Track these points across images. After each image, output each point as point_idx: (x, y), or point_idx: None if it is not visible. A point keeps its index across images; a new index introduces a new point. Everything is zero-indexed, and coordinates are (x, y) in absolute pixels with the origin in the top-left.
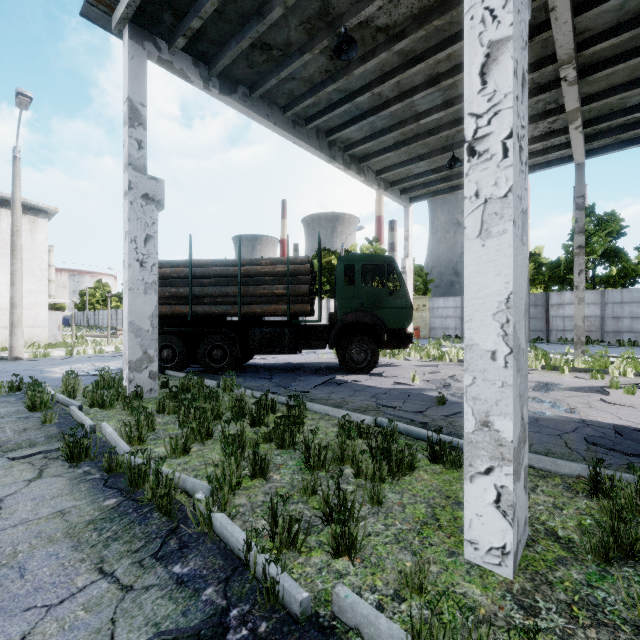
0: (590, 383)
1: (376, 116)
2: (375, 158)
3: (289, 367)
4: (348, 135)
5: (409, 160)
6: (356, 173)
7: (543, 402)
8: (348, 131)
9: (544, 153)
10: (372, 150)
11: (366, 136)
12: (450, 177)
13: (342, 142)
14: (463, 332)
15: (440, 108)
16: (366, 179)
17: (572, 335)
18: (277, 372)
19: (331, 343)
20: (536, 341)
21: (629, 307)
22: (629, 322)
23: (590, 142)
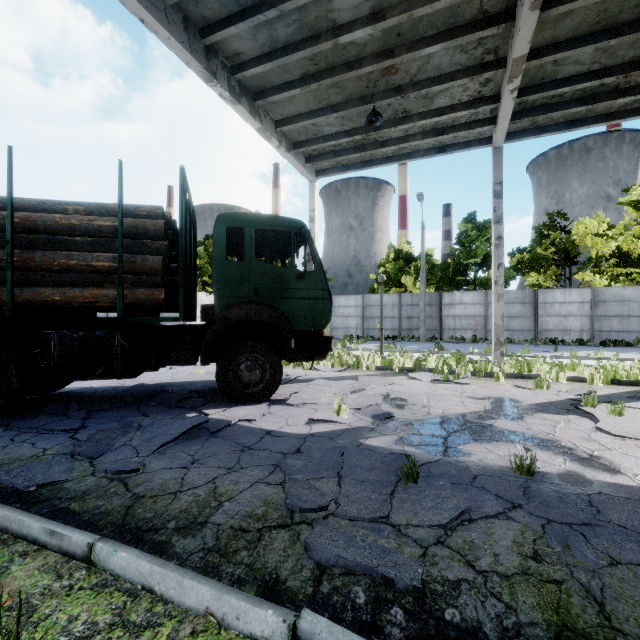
0: (543, 396)
1: (278, 10)
2: (275, 95)
3: (135, 395)
4: (236, 45)
5: (319, 110)
6: (249, 112)
7: (542, 444)
8: (235, 32)
9: (467, 127)
10: (271, 83)
11: (263, 53)
12: (364, 146)
13: (227, 57)
14: (364, 332)
15: (367, 21)
16: (263, 126)
17: (461, 334)
18: (103, 410)
19: (204, 355)
20: (431, 340)
21: (507, 307)
22: (507, 321)
23: (514, 120)
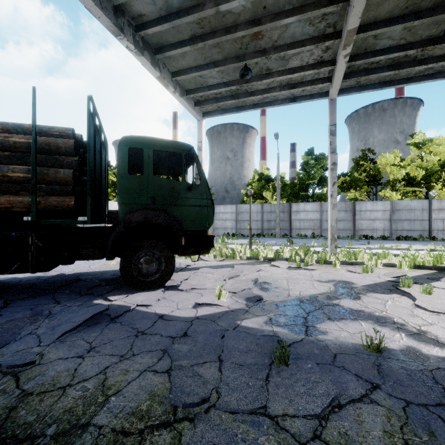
0: (369, 278)
1: None
2: (171, 51)
3: (53, 284)
4: (139, 8)
5: (205, 65)
6: (150, 63)
7: (380, 321)
8: None
9: (312, 84)
10: (168, 41)
11: (161, 16)
12: (238, 95)
13: (133, 18)
14: (237, 231)
15: None
16: (162, 75)
17: (304, 232)
18: (20, 299)
19: (109, 252)
20: (284, 236)
21: None
22: None
23: (344, 79)
